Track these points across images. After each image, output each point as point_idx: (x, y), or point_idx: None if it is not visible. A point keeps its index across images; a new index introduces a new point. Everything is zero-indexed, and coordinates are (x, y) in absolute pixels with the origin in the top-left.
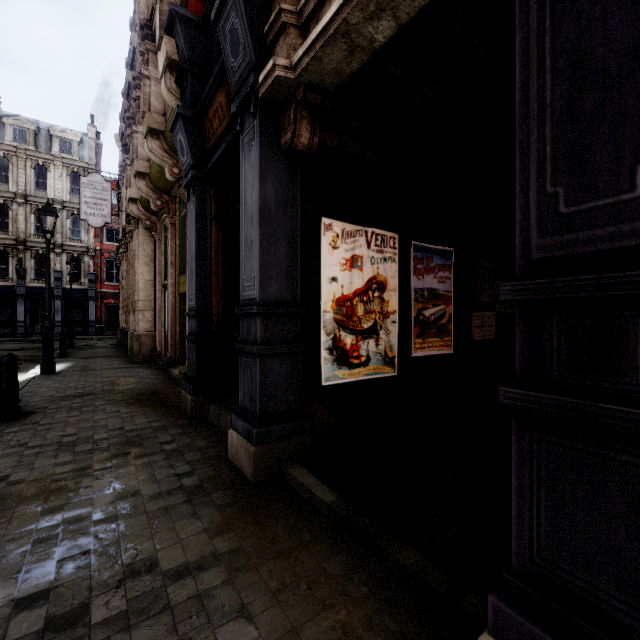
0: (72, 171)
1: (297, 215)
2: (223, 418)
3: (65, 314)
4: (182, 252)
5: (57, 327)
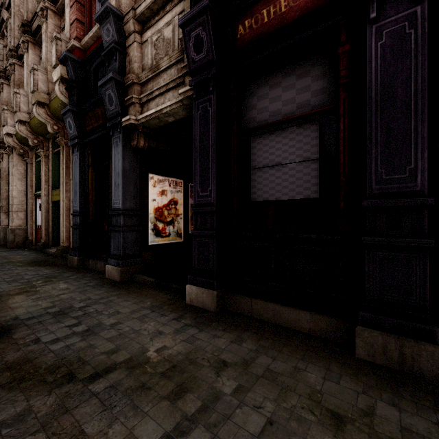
0: None
1: (138, 173)
2: (99, 264)
3: None
4: (54, 175)
5: None
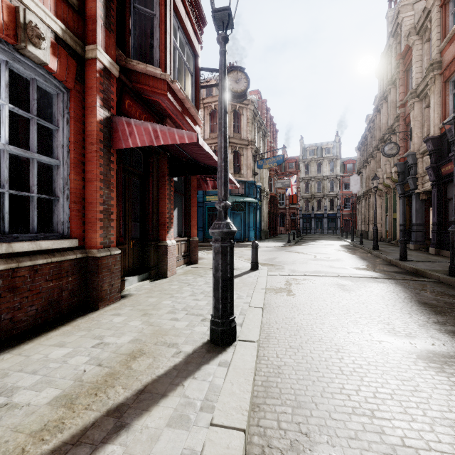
0: (330, 161)
1: (423, 209)
2: (409, 245)
3: (327, 224)
4: (394, 205)
5: (325, 230)
